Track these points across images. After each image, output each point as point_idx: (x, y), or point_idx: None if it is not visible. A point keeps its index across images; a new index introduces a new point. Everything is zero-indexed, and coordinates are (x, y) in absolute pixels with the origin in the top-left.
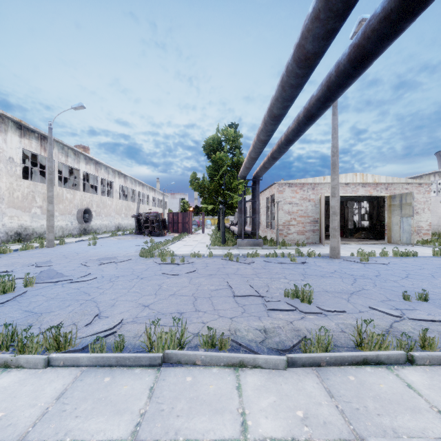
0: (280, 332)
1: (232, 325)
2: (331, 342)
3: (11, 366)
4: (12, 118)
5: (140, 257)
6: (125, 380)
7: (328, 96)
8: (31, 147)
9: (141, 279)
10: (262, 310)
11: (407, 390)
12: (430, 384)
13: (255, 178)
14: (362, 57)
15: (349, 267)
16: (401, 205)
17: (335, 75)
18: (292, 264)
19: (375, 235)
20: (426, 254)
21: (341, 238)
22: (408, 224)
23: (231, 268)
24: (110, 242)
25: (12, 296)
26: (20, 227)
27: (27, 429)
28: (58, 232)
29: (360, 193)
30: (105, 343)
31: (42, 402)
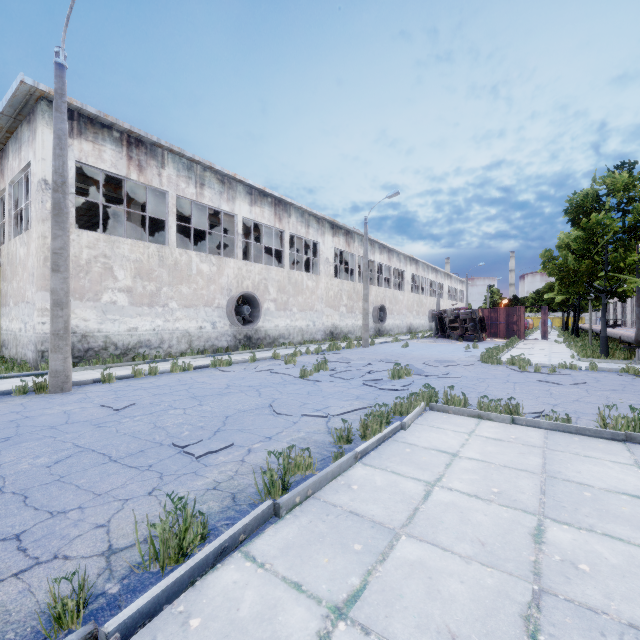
0: None
1: None
2: None
3: (483, 418)
4: (329, 220)
5: (481, 363)
6: (595, 442)
7: None
8: (339, 244)
9: (515, 383)
10: None
11: None
12: None
13: None
14: None
15: None
16: None
17: None
18: None
19: None
20: None
21: None
22: None
23: None
24: (418, 345)
25: (410, 381)
26: (332, 326)
27: (543, 445)
28: (358, 332)
29: None
30: (558, 416)
31: (535, 437)
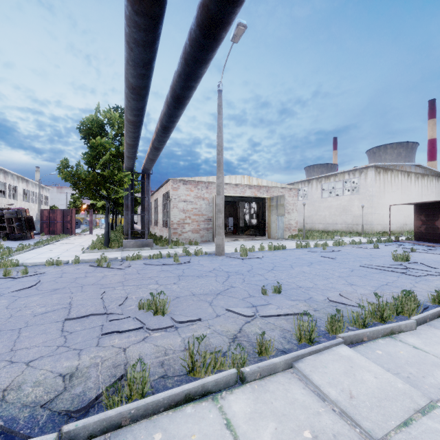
0: (91, 374)
1: (19, 377)
2: (147, 380)
3: None
4: None
5: None
6: None
7: (187, 72)
8: None
9: None
10: (93, 336)
11: (223, 433)
12: (252, 411)
13: (144, 172)
14: (209, 22)
15: (228, 264)
16: (277, 206)
17: (189, 44)
18: (174, 265)
19: (260, 232)
20: (292, 247)
21: (234, 236)
22: (282, 222)
23: (95, 276)
24: None
25: None
26: None
27: None
28: None
29: (247, 194)
30: None
31: None
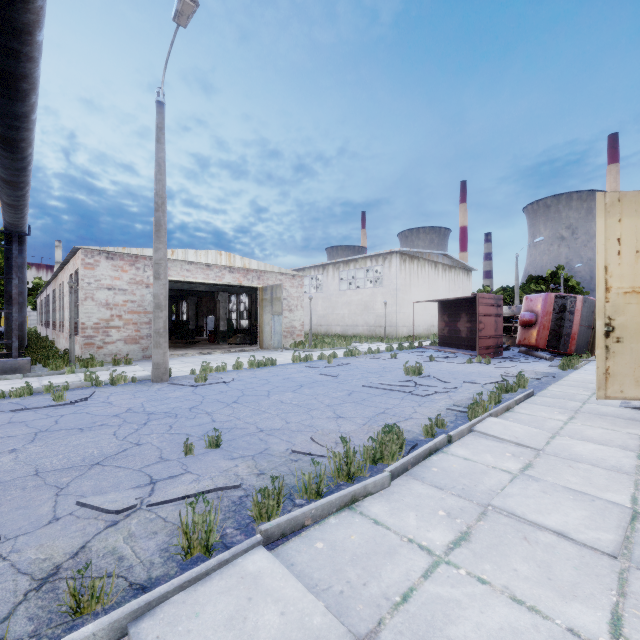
0: None
1: None
2: None
3: None
4: None
5: None
6: None
7: None
8: None
9: None
10: None
11: None
12: None
13: (9, 229)
14: None
15: (163, 397)
16: (272, 300)
17: None
18: (49, 407)
19: (252, 339)
20: (289, 361)
21: (209, 345)
22: (281, 324)
23: None
24: None
25: None
26: None
27: None
28: None
29: (227, 280)
30: None
31: None
